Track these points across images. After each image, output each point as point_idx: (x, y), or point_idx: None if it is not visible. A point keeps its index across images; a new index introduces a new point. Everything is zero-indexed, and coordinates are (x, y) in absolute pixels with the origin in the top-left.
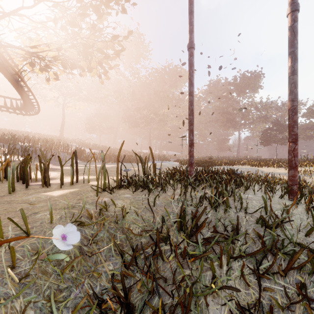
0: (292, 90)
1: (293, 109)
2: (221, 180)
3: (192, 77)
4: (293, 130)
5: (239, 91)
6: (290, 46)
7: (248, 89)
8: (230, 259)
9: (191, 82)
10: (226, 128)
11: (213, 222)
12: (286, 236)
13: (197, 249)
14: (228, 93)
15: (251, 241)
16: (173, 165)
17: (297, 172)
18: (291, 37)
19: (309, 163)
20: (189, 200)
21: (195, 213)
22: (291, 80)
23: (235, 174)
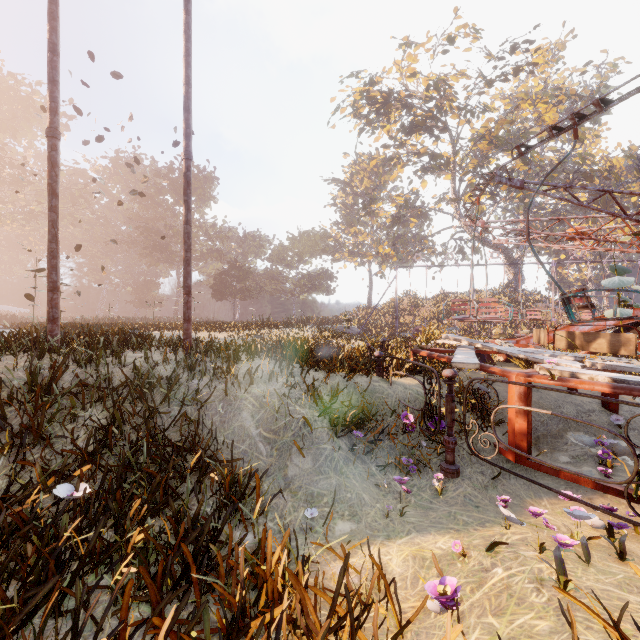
0: (186, 240)
1: (187, 260)
2: (108, 343)
3: (56, 183)
4: (187, 282)
5: (178, 196)
6: (184, 194)
7: (194, 195)
8: (97, 404)
9: (54, 191)
10: (154, 261)
11: (82, 379)
12: (155, 375)
13: (57, 403)
14: (158, 193)
15: (123, 387)
16: (10, 334)
17: (190, 326)
18: (185, 185)
19: (256, 325)
20: (47, 365)
21: (53, 364)
22: (185, 229)
23: (133, 335)
